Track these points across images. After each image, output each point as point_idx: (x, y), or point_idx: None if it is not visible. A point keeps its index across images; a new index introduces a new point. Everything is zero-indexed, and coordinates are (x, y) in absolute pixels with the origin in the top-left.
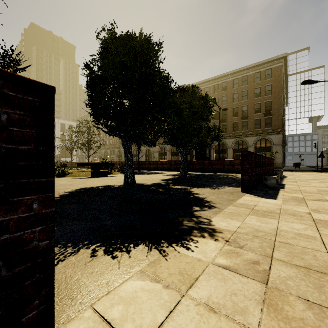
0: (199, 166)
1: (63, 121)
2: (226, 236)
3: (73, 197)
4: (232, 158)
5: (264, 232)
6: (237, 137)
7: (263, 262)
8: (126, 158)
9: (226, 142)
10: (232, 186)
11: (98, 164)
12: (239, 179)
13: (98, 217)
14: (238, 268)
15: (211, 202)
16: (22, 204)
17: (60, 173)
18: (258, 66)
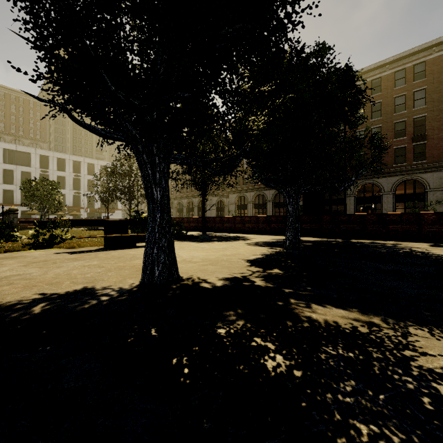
0: (312, 225)
1: (105, 163)
2: None
3: None
4: (354, 212)
5: None
6: (362, 178)
7: None
8: (150, 205)
9: None
10: None
11: (118, 223)
12: None
13: None
14: None
15: None
16: None
17: (47, 240)
18: (400, 60)
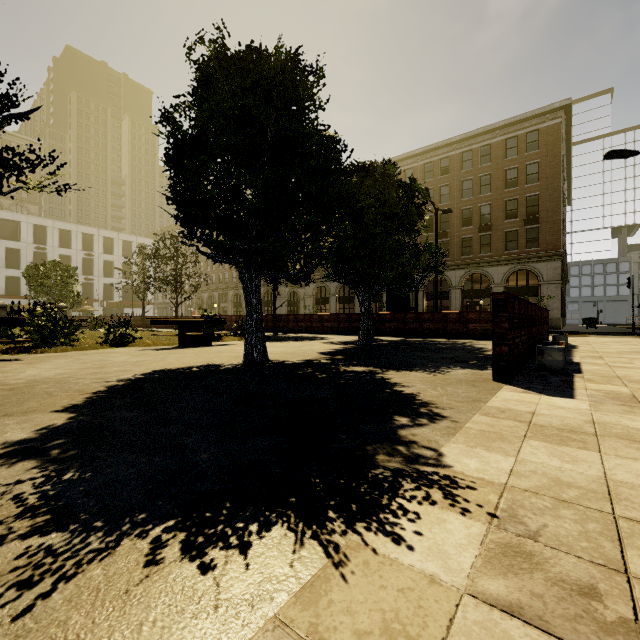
0: (396, 324)
1: (129, 237)
2: (487, 498)
3: (133, 391)
4: (460, 308)
5: (578, 488)
6: (469, 266)
7: (608, 591)
8: (249, 309)
9: (448, 277)
10: (471, 368)
11: (193, 321)
12: (480, 351)
13: (180, 441)
14: (546, 612)
15: (433, 405)
16: None
17: (118, 339)
18: (512, 125)
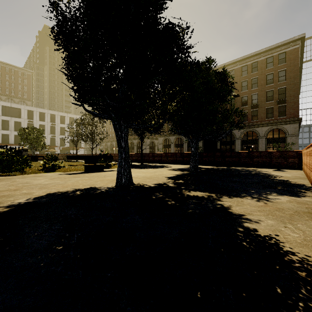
0: (209, 158)
1: (72, 115)
2: None
3: None
4: (240, 149)
5: None
6: (246, 127)
7: None
8: (120, 149)
9: (234, 133)
10: (286, 194)
11: (93, 157)
12: (272, 176)
13: None
14: None
15: None
16: None
17: (50, 167)
18: (270, 50)
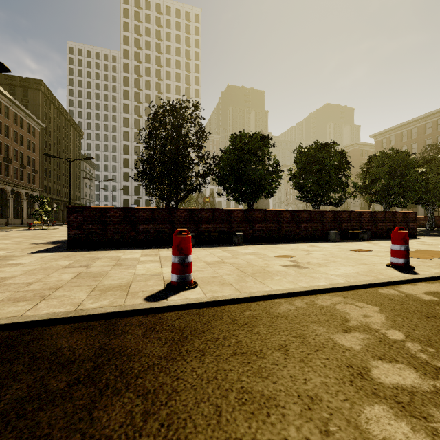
0: None
1: None
2: None
3: None
4: None
5: None
6: None
7: None
8: None
9: None
10: None
11: None
12: None
13: None
14: None
15: None
16: (414, 223)
17: None
18: None
